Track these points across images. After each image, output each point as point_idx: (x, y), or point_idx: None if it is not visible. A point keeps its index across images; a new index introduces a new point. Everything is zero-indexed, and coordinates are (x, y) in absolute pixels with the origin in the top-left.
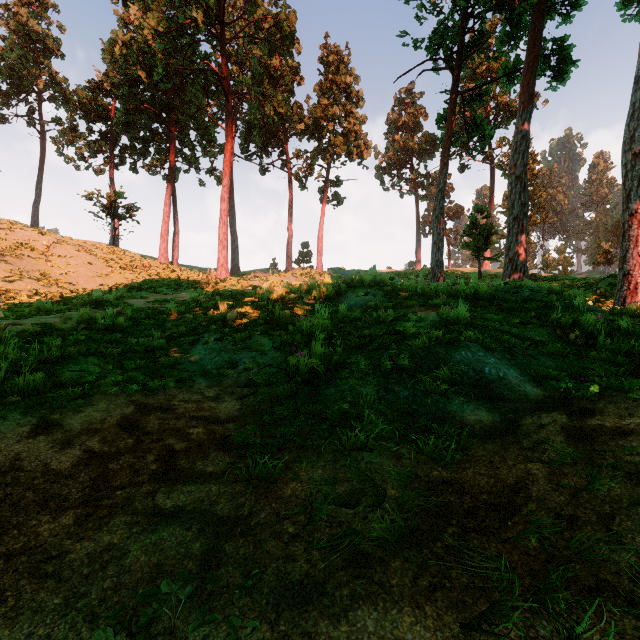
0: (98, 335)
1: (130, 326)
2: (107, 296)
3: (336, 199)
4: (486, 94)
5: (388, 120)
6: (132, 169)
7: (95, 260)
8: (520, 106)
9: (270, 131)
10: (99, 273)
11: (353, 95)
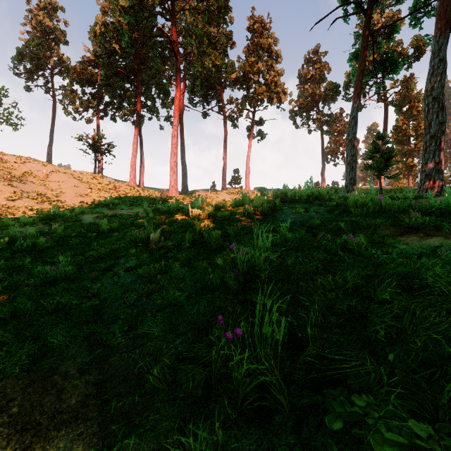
0: (1, 260)
1: (52, 246)
2: (64, 212)
3: (260, 135)
4: (395, 32)
5: (299, 74)
6: (112, 119)
7: (80, 184)
8: (436, 32)
9: (210, 84)
10: (81, 193)
11: (273, 53)
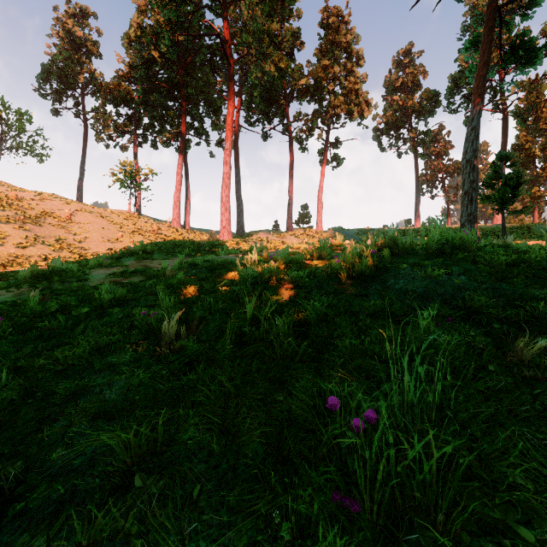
0: None
1: (4, 335)
2: (68, 266)
3: (335, 160)
4: (535, 4)
5: (386, 82)
6: (153, 145)
7: (110, 225)
8: None
9: (271, 97)
10: (110, 237)
11: (353, 54)
